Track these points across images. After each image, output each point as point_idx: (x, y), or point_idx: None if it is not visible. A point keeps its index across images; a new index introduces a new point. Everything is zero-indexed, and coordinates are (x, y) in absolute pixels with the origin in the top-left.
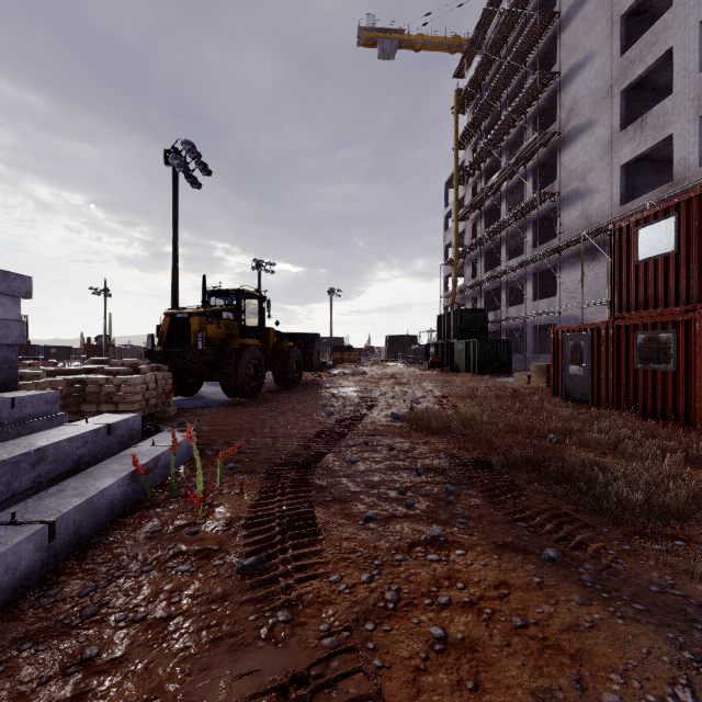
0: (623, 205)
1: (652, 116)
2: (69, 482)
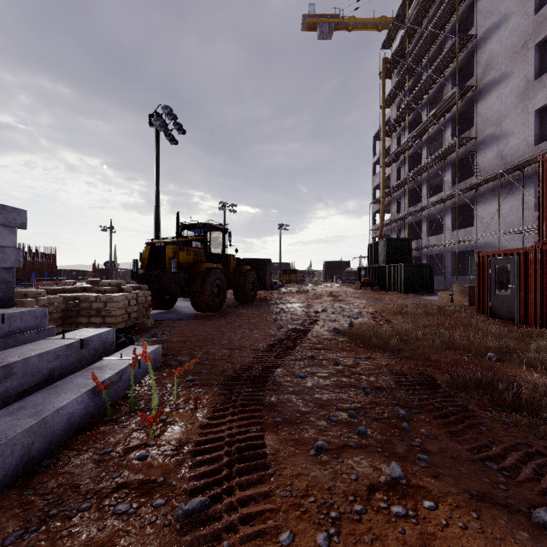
0: (538, 145)
1: None
2: (33, 397)
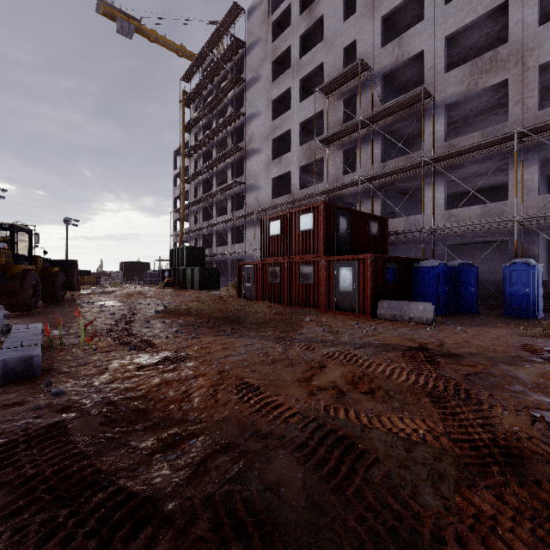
0: (273, 199)
1: (284, 158)
2: (11, 340)
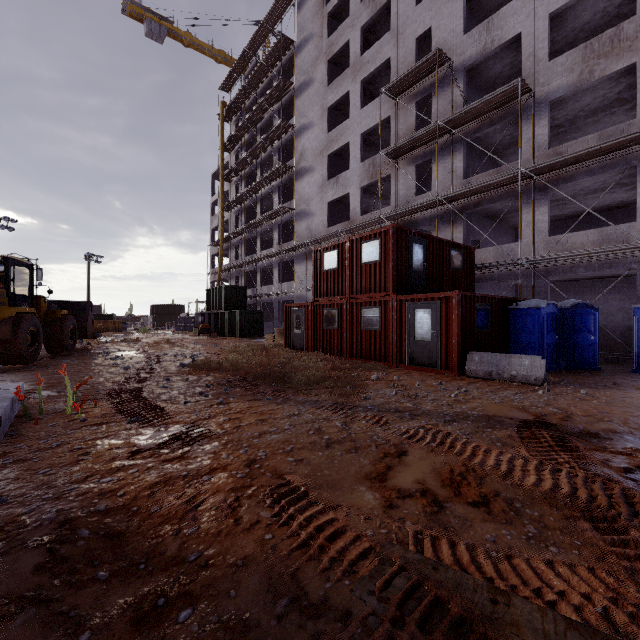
0: (328, 228)
1: (341, 178)
2: None
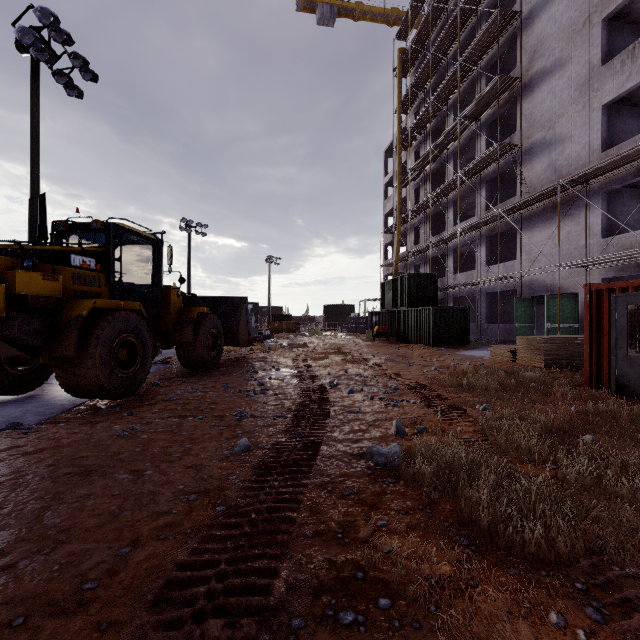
0: (606, 151)
1: None
2: None
